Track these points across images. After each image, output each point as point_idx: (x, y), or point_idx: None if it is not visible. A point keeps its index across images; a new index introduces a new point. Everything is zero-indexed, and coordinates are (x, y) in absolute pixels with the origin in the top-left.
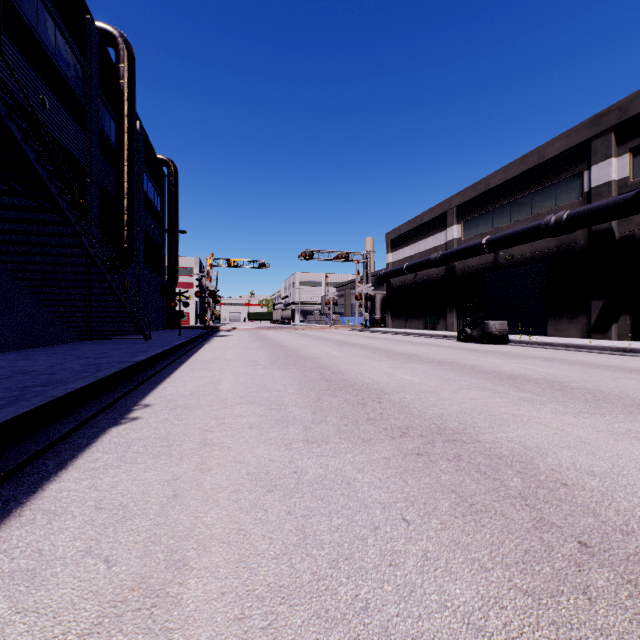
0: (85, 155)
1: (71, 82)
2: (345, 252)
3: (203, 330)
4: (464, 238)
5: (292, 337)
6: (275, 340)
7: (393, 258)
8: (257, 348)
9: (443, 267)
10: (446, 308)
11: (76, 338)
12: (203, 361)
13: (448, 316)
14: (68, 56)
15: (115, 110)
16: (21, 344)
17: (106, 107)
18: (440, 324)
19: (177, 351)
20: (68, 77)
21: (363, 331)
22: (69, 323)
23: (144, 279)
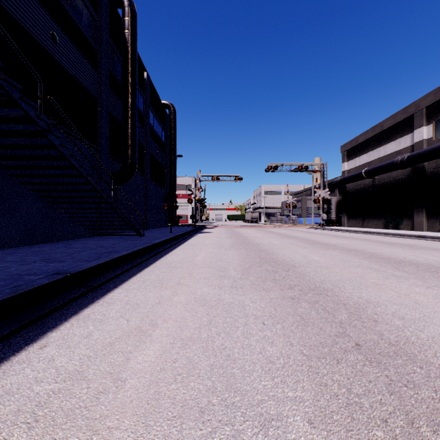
0: (97, 89)
1: (83, 28)
2: (304, 164)
3: (193, 227)
4: (436, 137)
5: (261, 234)
6: (247, 237)
7: (349, 166)
8: (230, 247)
9: (408, 169)
10: (412, 208)
11: (88, 234)
12: (168, 265)
13: (415, 216)
14: (81, 8)
15: (122, 55)
16: (28, 240)
17: (117, 56)
18: (404, 224)
19: (154, 249)
20: (80, 23)
21: (321, 229)
22: (81, 222)
23: (151, 190)
